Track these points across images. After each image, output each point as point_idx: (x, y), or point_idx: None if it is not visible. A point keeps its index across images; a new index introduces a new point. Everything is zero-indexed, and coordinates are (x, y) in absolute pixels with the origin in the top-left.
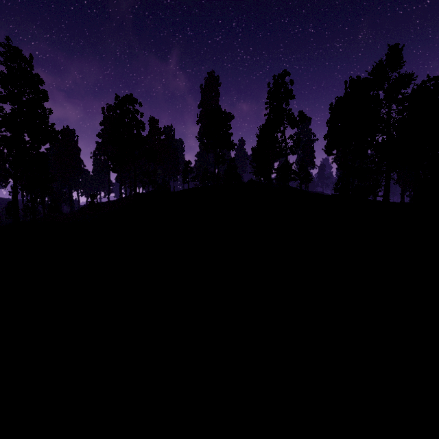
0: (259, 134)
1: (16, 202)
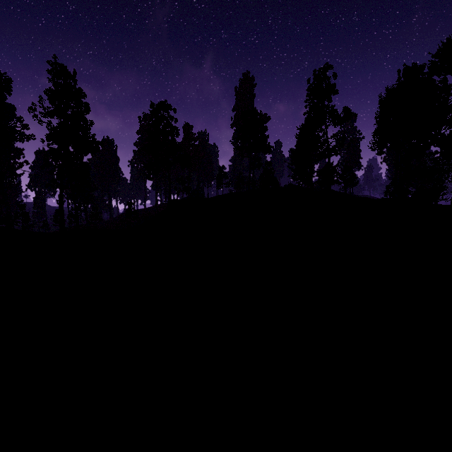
0: (299, 134)
1: (62, 210)
